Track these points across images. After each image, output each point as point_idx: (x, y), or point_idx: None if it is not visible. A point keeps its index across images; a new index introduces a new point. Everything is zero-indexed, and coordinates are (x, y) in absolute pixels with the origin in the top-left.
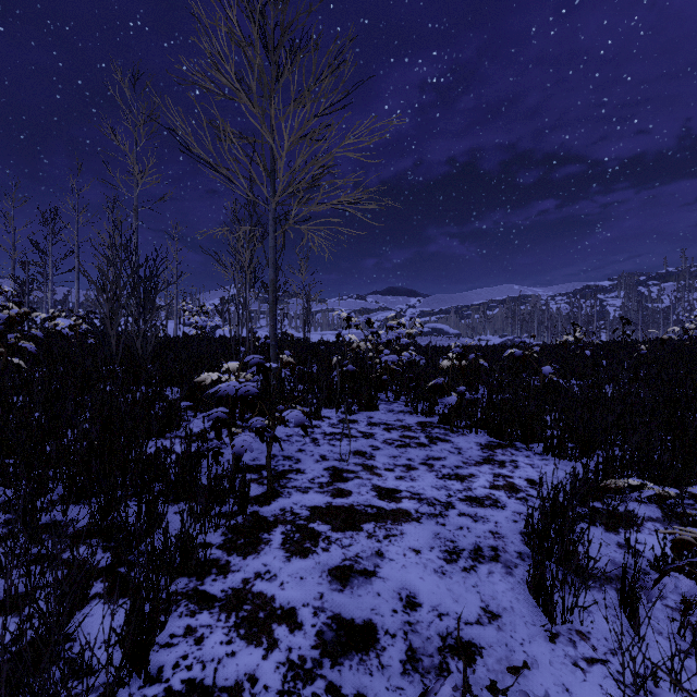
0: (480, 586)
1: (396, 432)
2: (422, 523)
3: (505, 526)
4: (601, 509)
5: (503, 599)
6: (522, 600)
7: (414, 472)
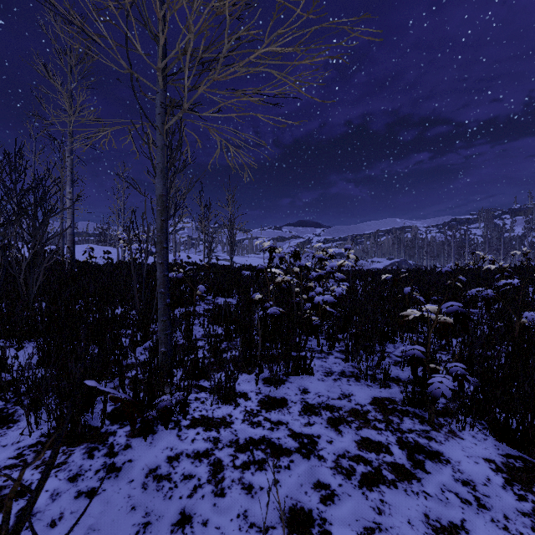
0: None
1: (350, 432)
2: None
3: None
4: None
5: None
6: None
7: None
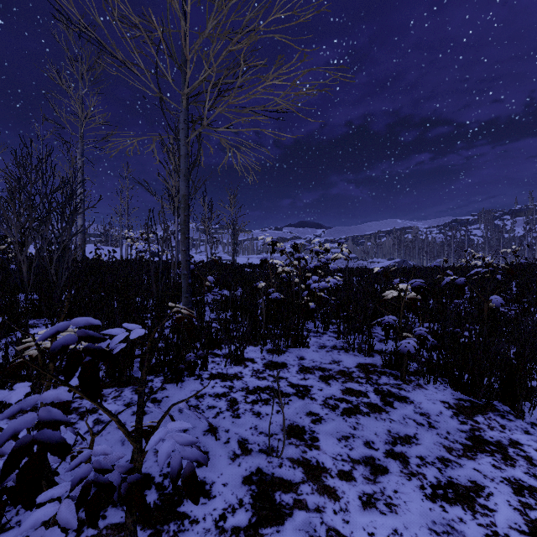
0: None
1: (337, 384)
2: None
3: None
4: None
5: None
6: None
7: (385, 479)
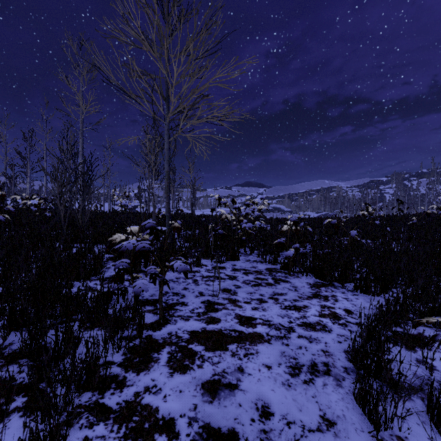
0: (318, 396)
1: (252, 275)
2: (271, 343)
3: (333, 346)
4: (403, 333)
5: (336, 408)
6: (351, 409)
7: (265, 304)
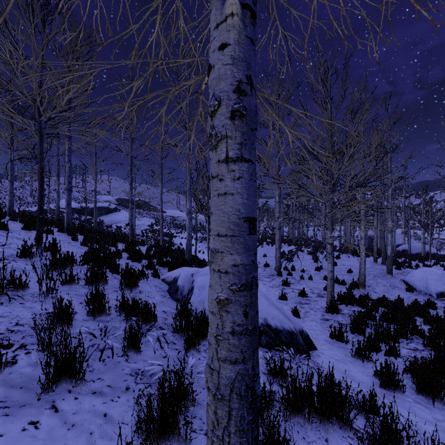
0: None
1: None
2: None
3: None
4: None
5: None
6: None
7: None
